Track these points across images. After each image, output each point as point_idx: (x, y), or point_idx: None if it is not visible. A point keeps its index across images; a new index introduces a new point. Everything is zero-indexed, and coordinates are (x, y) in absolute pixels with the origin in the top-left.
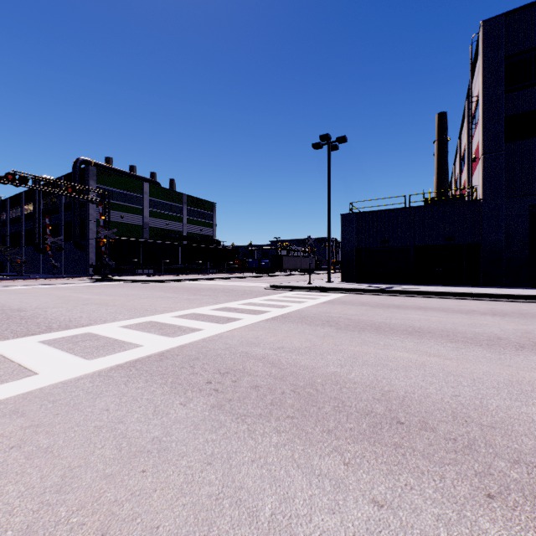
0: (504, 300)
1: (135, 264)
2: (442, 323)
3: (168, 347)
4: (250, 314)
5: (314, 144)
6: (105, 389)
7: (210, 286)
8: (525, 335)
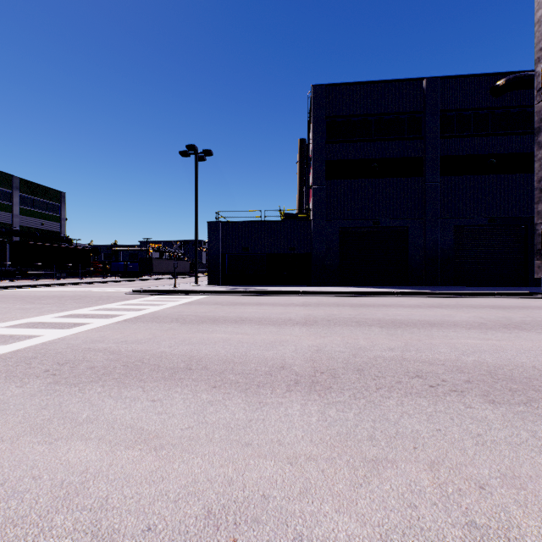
0: (318, 295)
1: None
2: (264, 313)
3: None
4: (102, 318)
5: (182, 151)
6: None
7: (55, 293)
8: (306, 317)
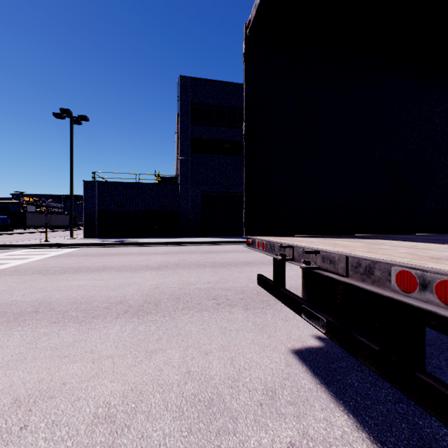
0: (180, 245)
1: None
2: (127, 262)
3: None
4: None
5: (55, 113)
6: None
7: None
8: (162, 263)
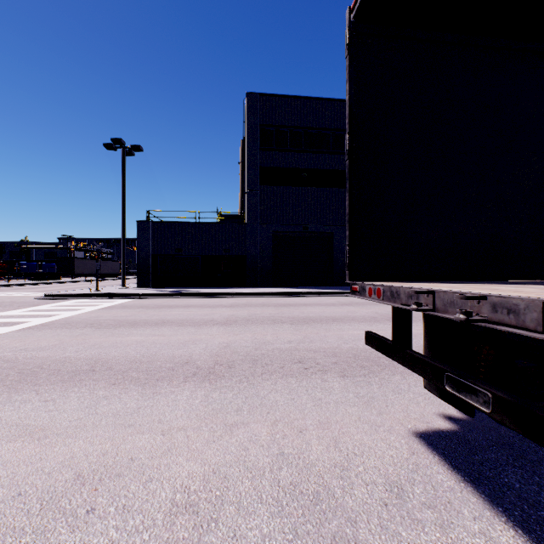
0: (249, 296)
1: None
2: (189, 315)
3: None
4: None
5: (106, 144)
6: None
7: None
8: (229, 317)
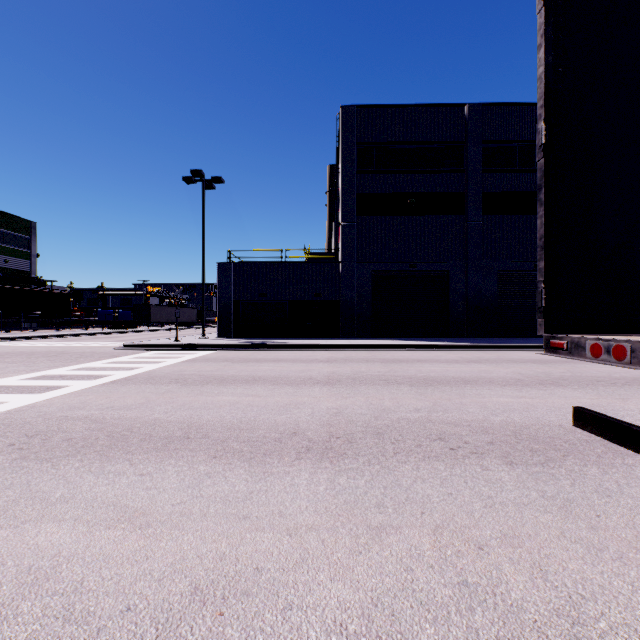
0: (346, 349)
1: None
2: (281, 372)
3: None
4: (83, 380)
5: (185, 177)
6: None
7: (24, 349)
8: (330, 375)
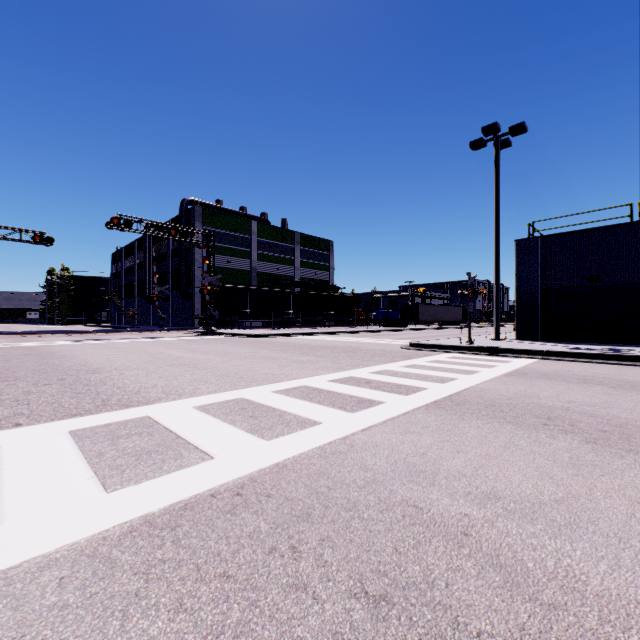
0: None
1: (242, 315)
2: None
3: (255, 468)
4: (394, 393)
5: (472, 142)
6: (65, 635)
7: (327, 343)
8: None
